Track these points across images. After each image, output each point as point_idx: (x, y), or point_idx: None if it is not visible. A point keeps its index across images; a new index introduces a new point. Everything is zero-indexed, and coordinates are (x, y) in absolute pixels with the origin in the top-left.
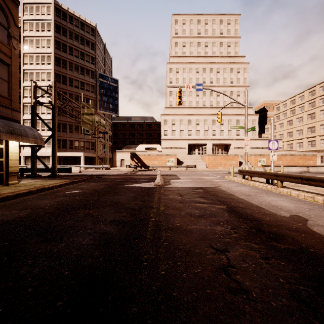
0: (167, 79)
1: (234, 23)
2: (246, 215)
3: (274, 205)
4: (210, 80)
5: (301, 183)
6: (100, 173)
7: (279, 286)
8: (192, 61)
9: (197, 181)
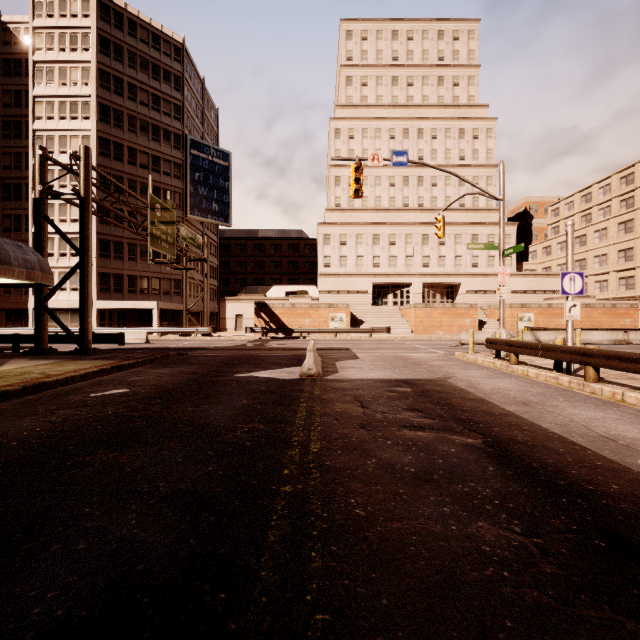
0: (330, 151)
1: (466, 38)
2: (549, 474)
3: (603, 435)
4: (419, 153)
5: None
6: (189, 344)
7: None
8: (381, 115)
9: (395, 365)
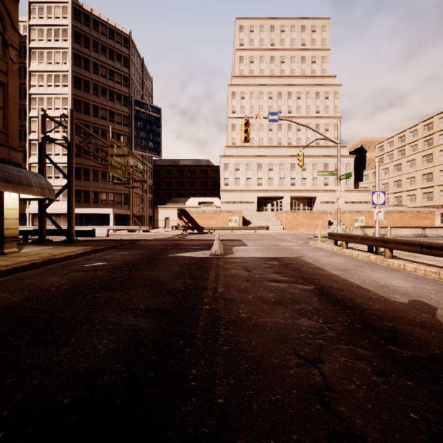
0: (228, 107)
1: (320, 30)
2: (345, 301)
3: (383, 284)
4: (288, 108)
5: (421, 252)
6: (135, 237)
7: (410, 426)
8: (263, 83)
9: (270, 249)
